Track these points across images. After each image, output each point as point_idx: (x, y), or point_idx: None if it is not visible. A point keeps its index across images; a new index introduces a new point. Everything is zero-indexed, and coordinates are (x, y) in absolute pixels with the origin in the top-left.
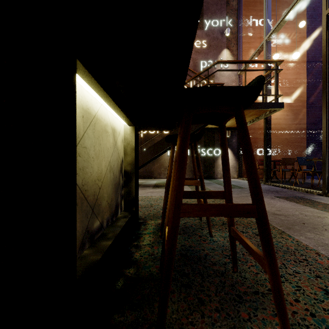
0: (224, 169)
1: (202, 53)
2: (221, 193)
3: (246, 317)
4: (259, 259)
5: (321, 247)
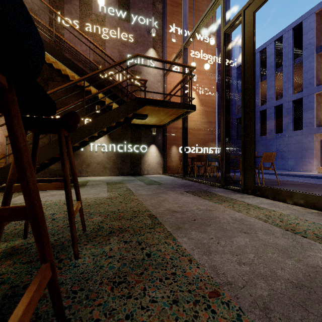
0: (17, 169)
1: (129, 47)
2: (17, 210)
3: None
4: None
5: (198, 249)
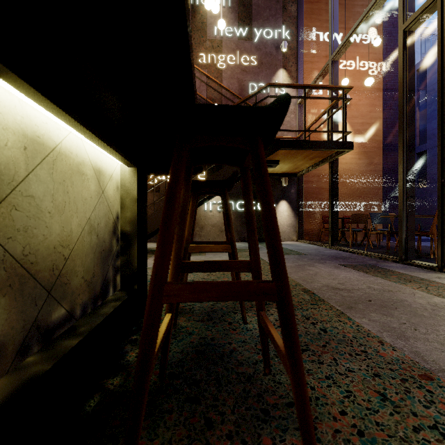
0: (248, 230)
1: (251, 73)
2: (245, 263)
3: (269, 444)
4: (284, 361)
5: (387, 332)
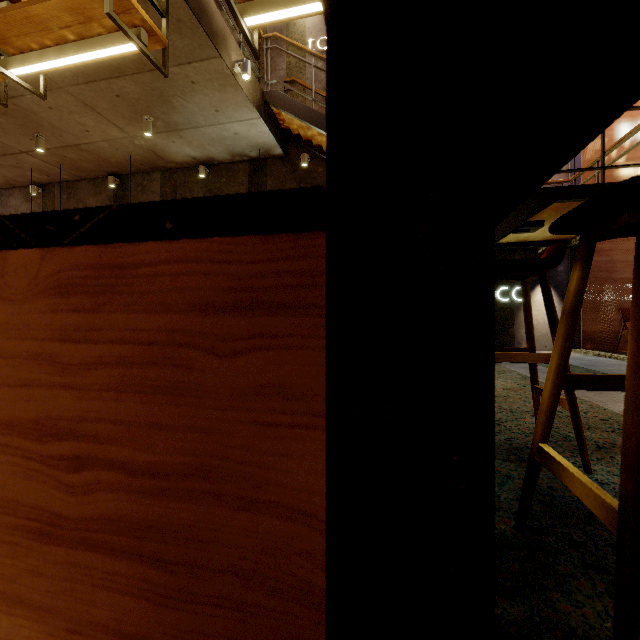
0: None
1: None
2: None
3: None
4: None
5: None
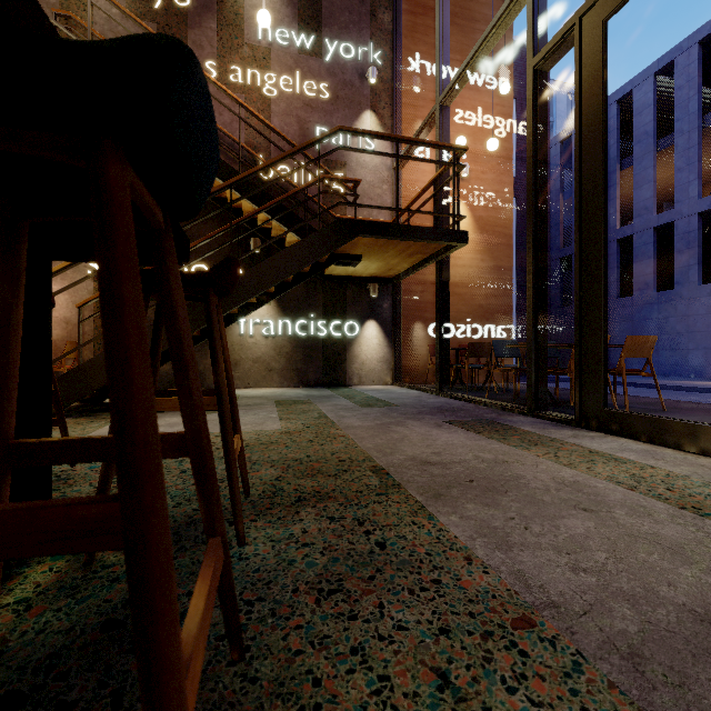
0: (174, 368)
1: (321, 111)
2: (172, 439)
3: None
4: None
5: (483, 537)
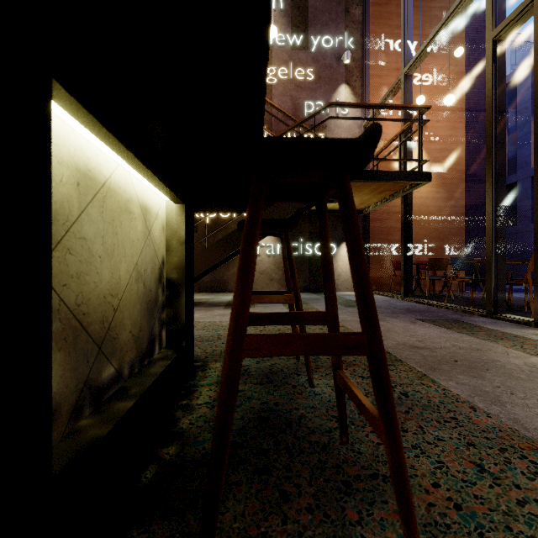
0: (325, 277)
1: (307, 89)
2: (320, 315)
3: (355, 519)
4: (374, 423)
5: (479, 396)
